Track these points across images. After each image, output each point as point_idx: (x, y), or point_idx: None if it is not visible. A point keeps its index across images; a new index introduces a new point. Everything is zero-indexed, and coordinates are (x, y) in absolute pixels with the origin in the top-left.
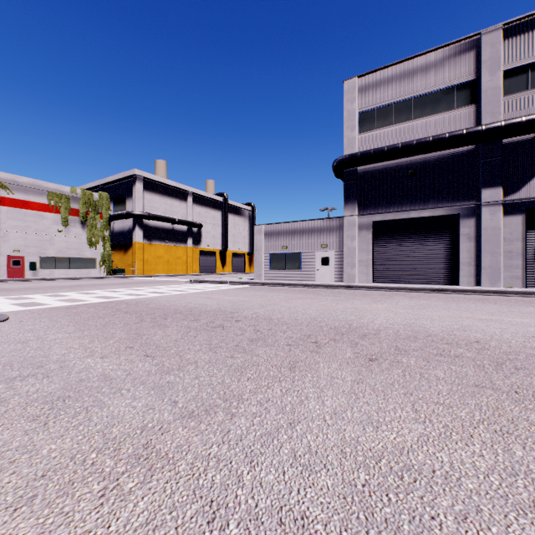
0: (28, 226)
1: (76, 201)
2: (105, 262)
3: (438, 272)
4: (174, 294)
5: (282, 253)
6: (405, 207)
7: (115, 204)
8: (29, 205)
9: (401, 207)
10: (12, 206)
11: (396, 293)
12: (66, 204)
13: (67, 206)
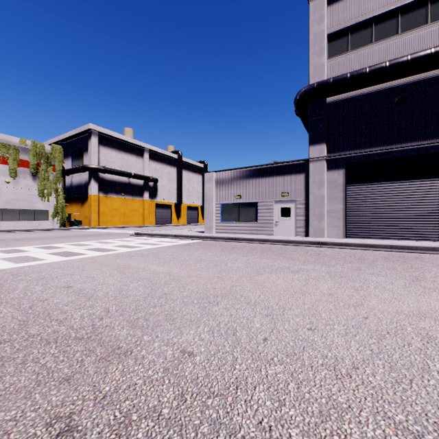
0: None
1: (26, 153)
2: (58, 214)
3: (435, 225)
4: (81, 258)
5: (235, 203)
6: (390, 144)
7: (74, 159)
8: None
9: (384, 145)
10: None
11: (402, 256)
12: (14, 155)
13: (15, 157)
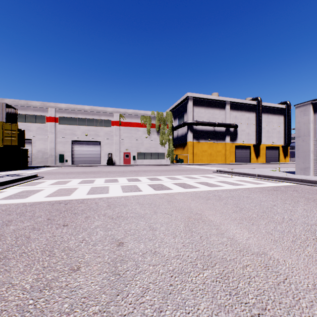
0: (132, 136)
1: (154, 119)
2: (169, 155)
3: None
4: (164, 194)
5: None
6: None
7: (178, 119)
8: (132, 124)
9: None
10: (125, 126)
11: None
12: (149, 121)
13: (149, 123)
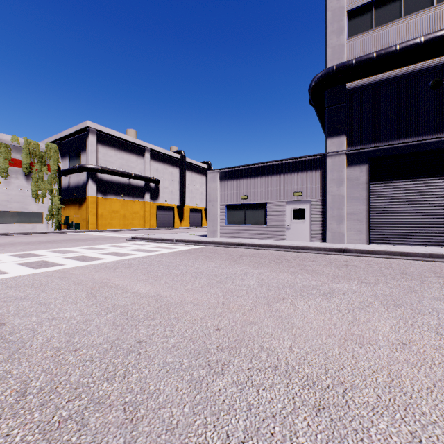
0: None
1: (18, 151)
2: (53, 217)
3: None
4: (53, 271)
5: (242, 204)
6: (423, 135)
7: (71, 158)
8: None
9: (416, 135)
10: None
11: None
12: (6, 153)
13: (7, 156)
